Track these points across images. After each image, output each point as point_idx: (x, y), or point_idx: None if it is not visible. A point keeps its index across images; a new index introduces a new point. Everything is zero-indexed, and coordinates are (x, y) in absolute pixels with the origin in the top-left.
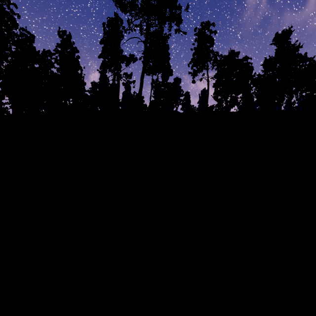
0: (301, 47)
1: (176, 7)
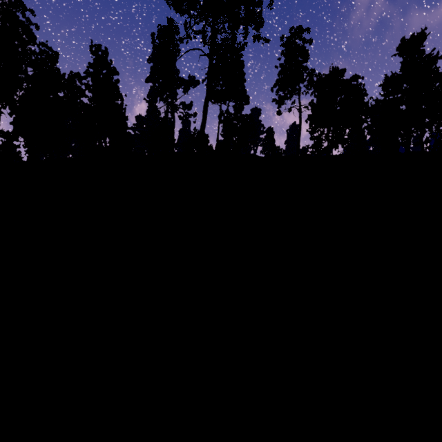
0: (440, 57)
1: (255, 2)
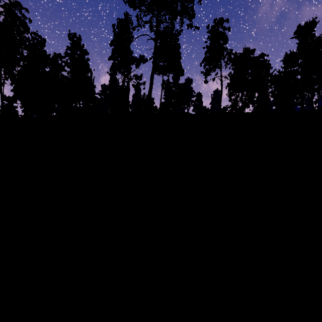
0: None
1: None
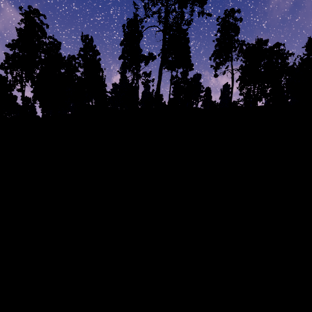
0: None
1: None
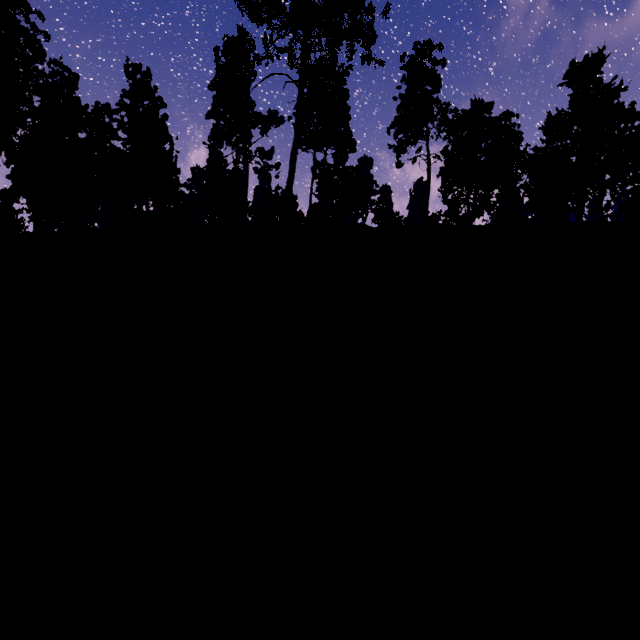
0: (624, 89)
1: (364, 9)
